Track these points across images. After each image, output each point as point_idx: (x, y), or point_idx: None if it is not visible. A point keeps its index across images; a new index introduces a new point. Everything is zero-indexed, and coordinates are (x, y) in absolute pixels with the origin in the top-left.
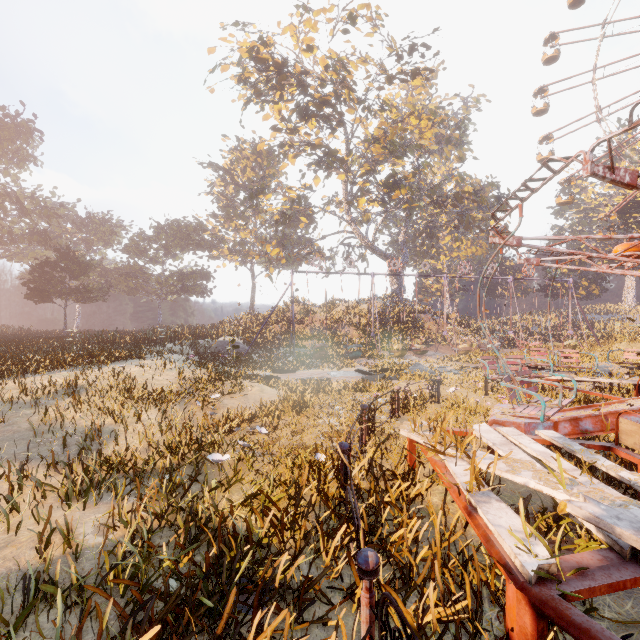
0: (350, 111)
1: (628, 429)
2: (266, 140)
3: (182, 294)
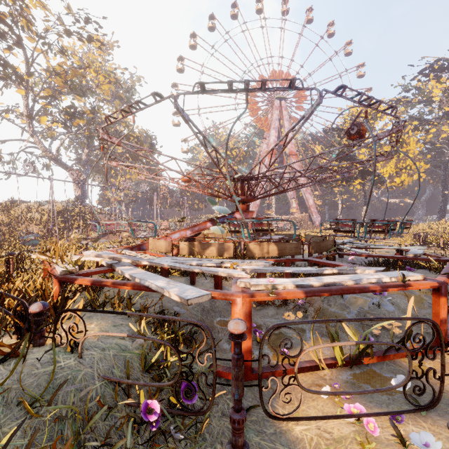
0: (30, 39)
1: (150, 242)
2: None
3: None
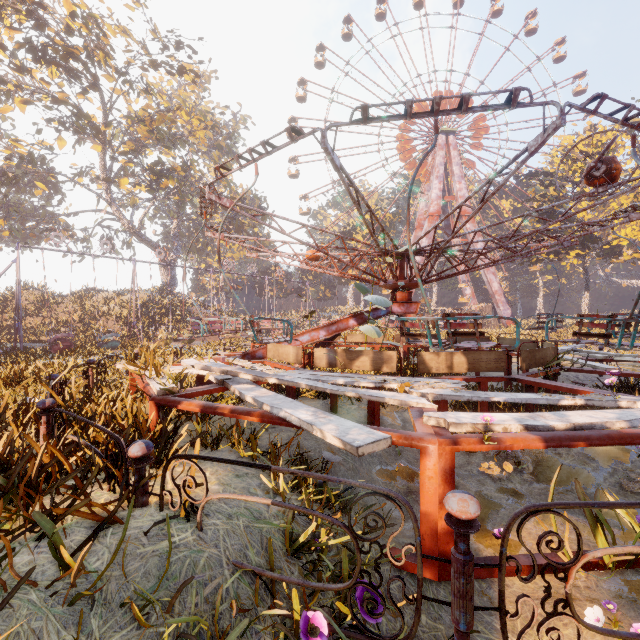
0: (108, 77)
1: (270, 348)
2: None
3: None
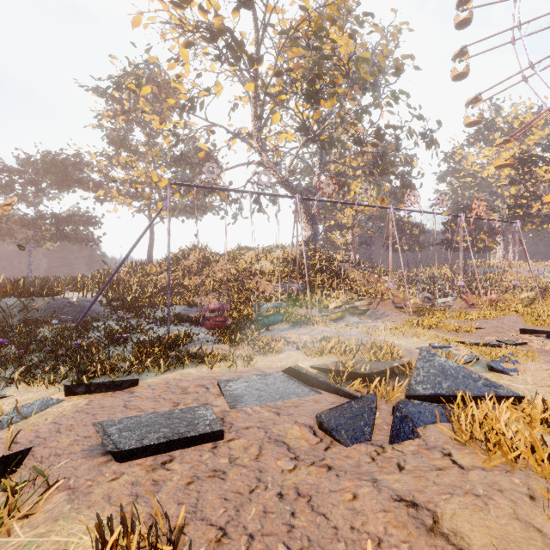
0: None
1: None
2: (143, 12)
3: (59, 241)
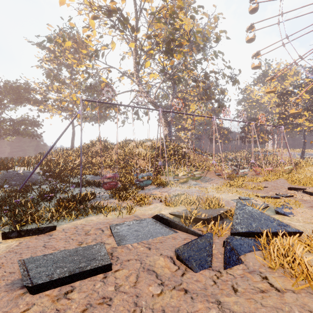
0: None
1: None
2: None
3: (15, 135)
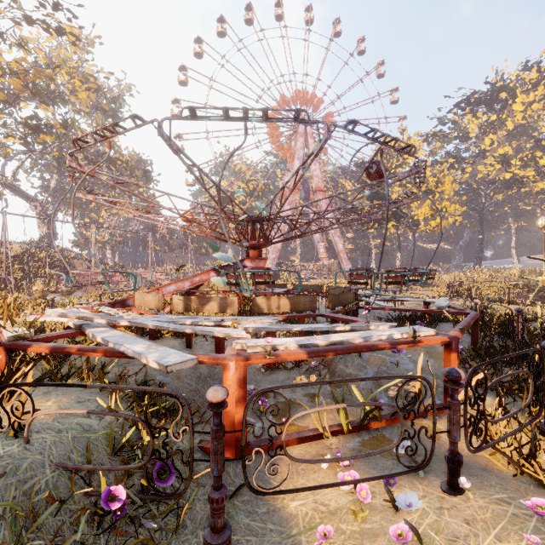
0: None
1: (137, 297)
2: None
3: None
